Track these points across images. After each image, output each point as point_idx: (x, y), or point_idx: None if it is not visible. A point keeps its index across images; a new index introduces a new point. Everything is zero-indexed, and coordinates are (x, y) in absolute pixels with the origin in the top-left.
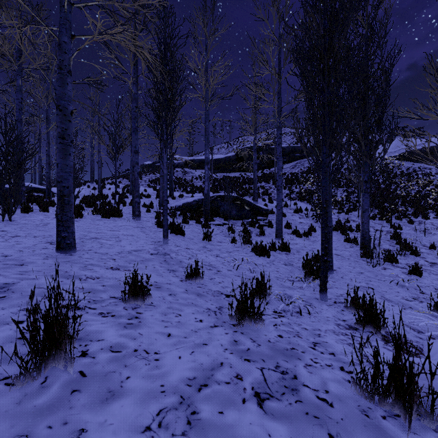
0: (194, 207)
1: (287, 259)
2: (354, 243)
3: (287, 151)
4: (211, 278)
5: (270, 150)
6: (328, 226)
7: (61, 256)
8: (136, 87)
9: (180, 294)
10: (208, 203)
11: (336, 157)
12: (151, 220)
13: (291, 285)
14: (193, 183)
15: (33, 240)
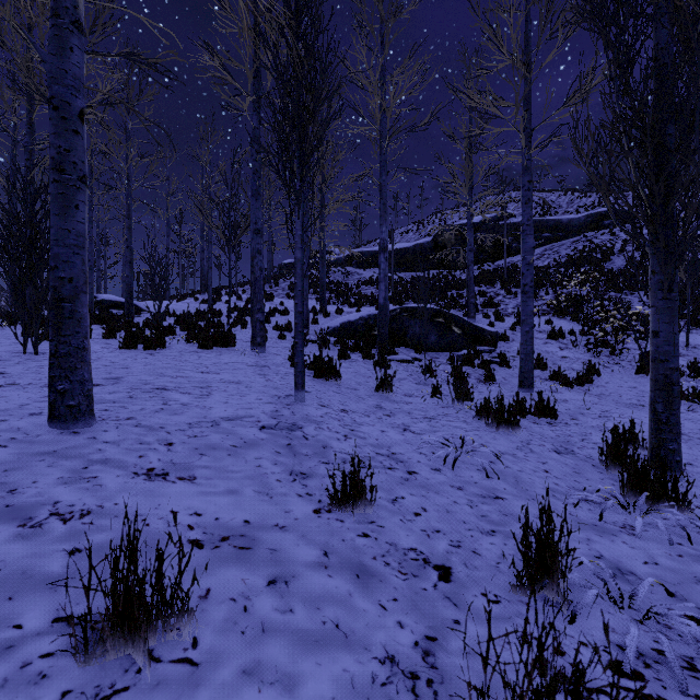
0: (361, 330)
1: (556, 436)
2: (695, 401)
3: None
4: (395, 499)
5: (496, 228)
6: (671, 367)
7: (47, 436)
8: (257, 116)
9: (303, 577)
10: (385, 322)
11: (694, 203)
12: (284, 353)
13: (598, 519)
14: (360, 290)
15: (31, 394)
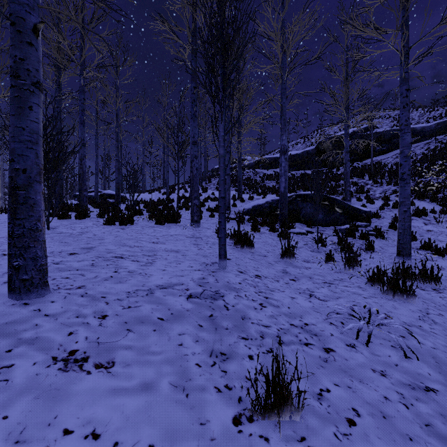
0: (267, 210)
1: None
2: None
3: (387, 137)
4: (320, 393)
5: (365, 136)
6: None
7: None
8: (195, 63)
9: None
10: (285, 205)
11: None
12: (213, 227)
13: None
14: (264, 184)
15: None
